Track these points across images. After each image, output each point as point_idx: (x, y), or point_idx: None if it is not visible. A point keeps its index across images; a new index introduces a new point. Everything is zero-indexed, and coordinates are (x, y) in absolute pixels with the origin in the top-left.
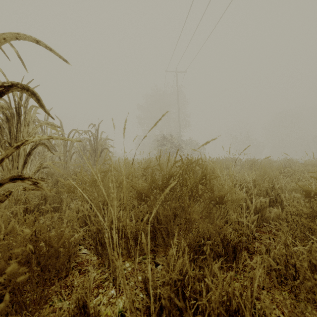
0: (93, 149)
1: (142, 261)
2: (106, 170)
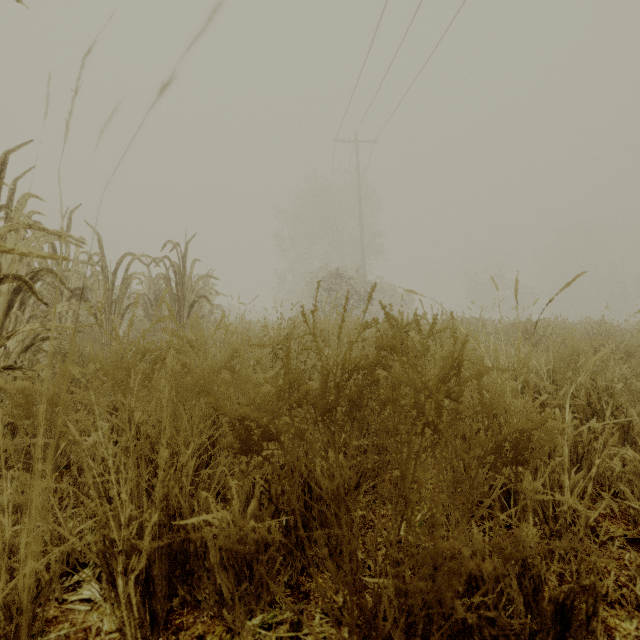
0: (174, 299)
1: (260, 639)
2: (160, 348)
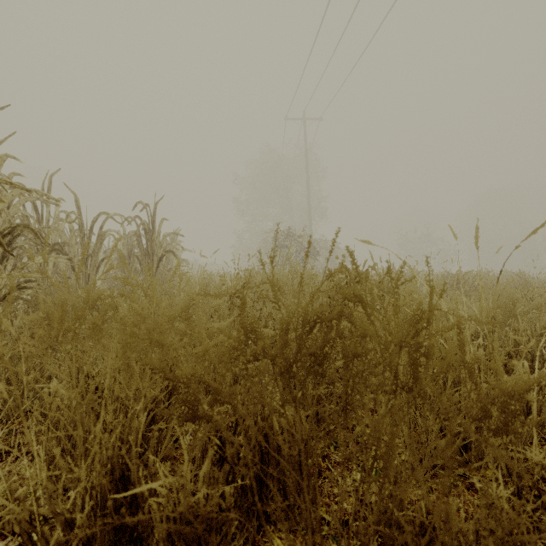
0: (145, 253)
1: None
2: (110, 297)
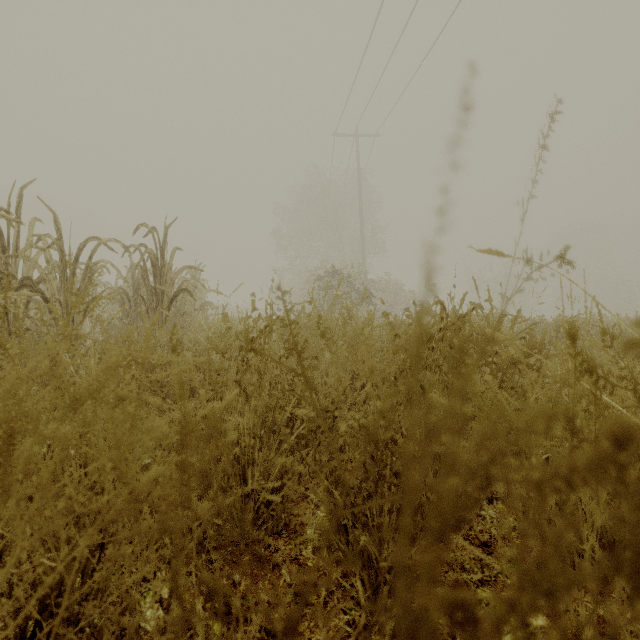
0: (152, 293)
1: None
2: None
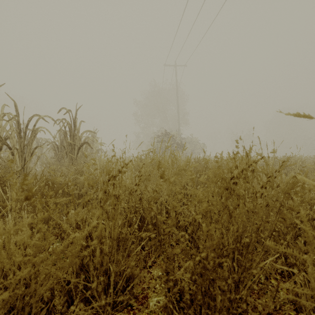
0: (69, 144)
1: None
2: None
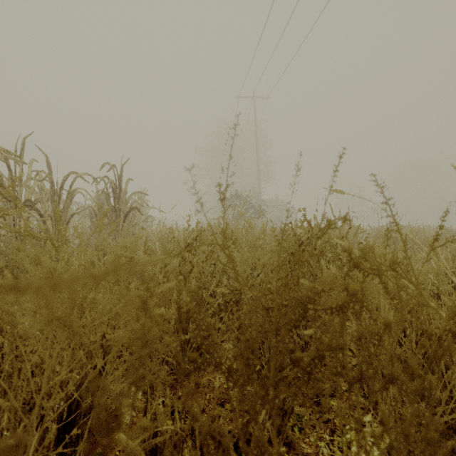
0: (112, 210)
1: None
2: None
